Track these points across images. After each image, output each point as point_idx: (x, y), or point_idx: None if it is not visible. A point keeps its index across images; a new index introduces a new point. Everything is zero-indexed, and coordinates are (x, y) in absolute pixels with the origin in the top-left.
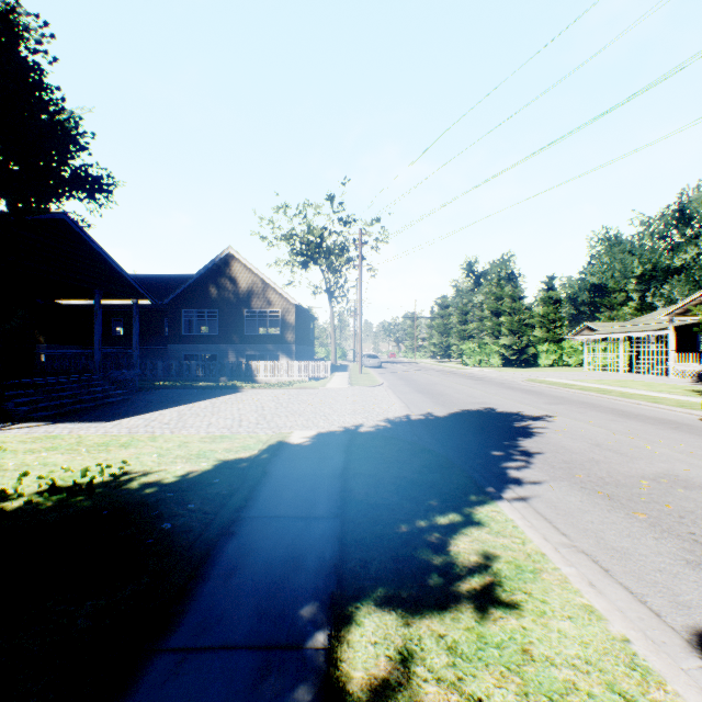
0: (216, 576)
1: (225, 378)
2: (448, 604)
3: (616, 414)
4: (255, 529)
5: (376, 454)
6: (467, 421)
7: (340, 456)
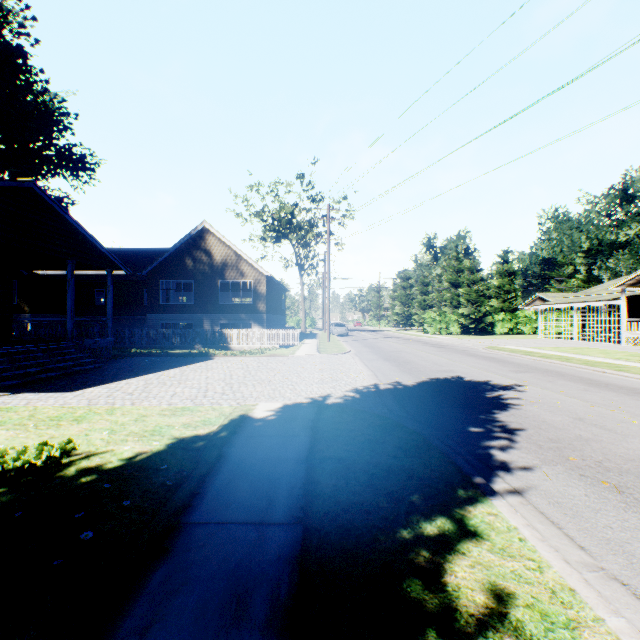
0: (124, 635)
1: (200, 346)
2: None
3: (586, 383)
4: (193, 543)
5: (345, 432)
6: (437, 391)
7: (306, 434)
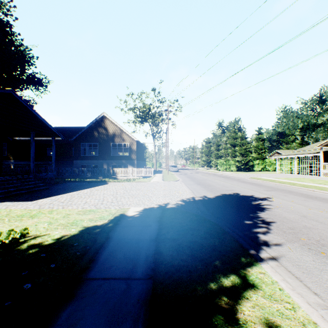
0: None
1: (101, 177)
2: None
3: (305, 196)
4: (88, 292)
5: (177, 223)
6: (226, 201)
7: (155, 225)
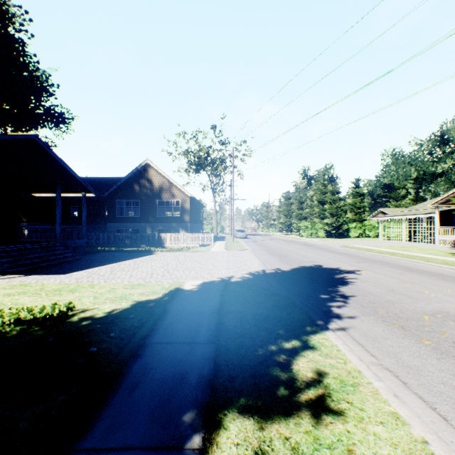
0: (124, 389)
1: (144, 245)
2: (291, 412)
3: (403, 269)
4: (155, 352)
5: (242, 297)
6: (303, 274)
7: (217, 298)
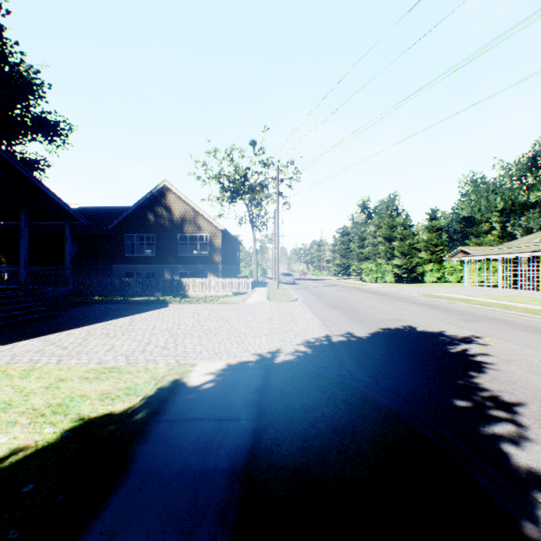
0: None
1: (160, 293)
2: None
3: None
4: None
5: (300, 411)
6: (395, 345)
7: (248, 416)
